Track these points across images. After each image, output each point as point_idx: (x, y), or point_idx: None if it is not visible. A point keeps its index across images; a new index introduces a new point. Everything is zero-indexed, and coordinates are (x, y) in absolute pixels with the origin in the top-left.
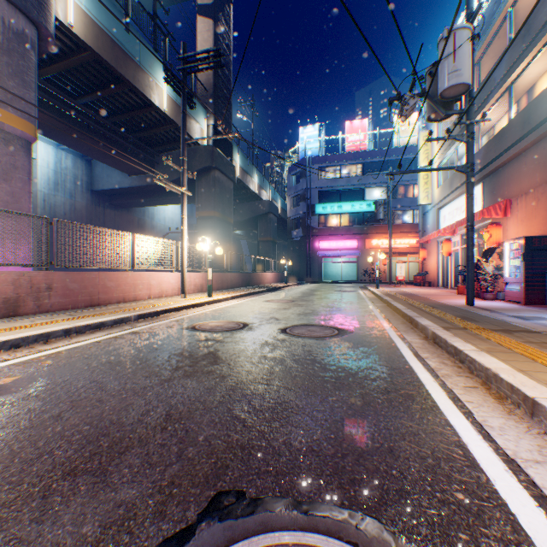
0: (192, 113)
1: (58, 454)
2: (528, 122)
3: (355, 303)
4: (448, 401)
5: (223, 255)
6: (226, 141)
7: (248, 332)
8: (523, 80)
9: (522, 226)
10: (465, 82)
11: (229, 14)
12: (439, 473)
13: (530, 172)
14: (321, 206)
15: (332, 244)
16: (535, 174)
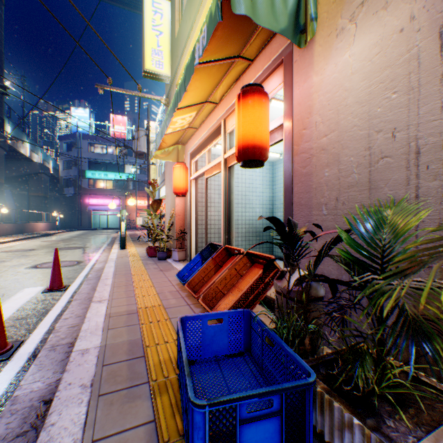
0: None
1: (0, 265)
2: None
3: (102, 239)
4: (100, 253)
5: None
6: None
7: (38, 250)
8: None
9: None
10: (143, 151)
11: (2, 15)
12: (86, 258)
13: None
14: (92, 172)
15: (101, 201)
16: None
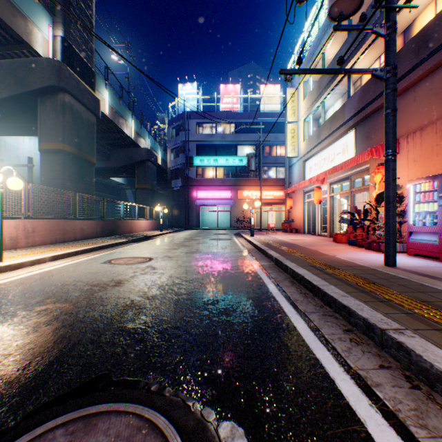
0: (25, 8)
1: None
2: (427, 45)
3: (235, 261)
4: None
5: (80, 199)
6: (84, 64)
7: None
8: (406, 13)
9: (417, 166)
10: None
11: None
12: None
13: (423, 106)
14: (199, 158)
15: (209, 194)
16: (431, 108)
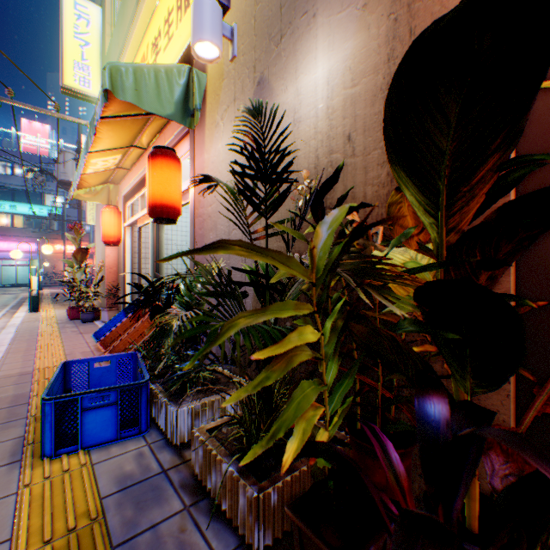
0: None
1: None
2: None
3: (4, 301)
4: None
5: None
6: None
7: None
8: None
9: None
10: (72, 181)
11: None
12: None
13: None
14: None
15: (4, 245)
16: None
